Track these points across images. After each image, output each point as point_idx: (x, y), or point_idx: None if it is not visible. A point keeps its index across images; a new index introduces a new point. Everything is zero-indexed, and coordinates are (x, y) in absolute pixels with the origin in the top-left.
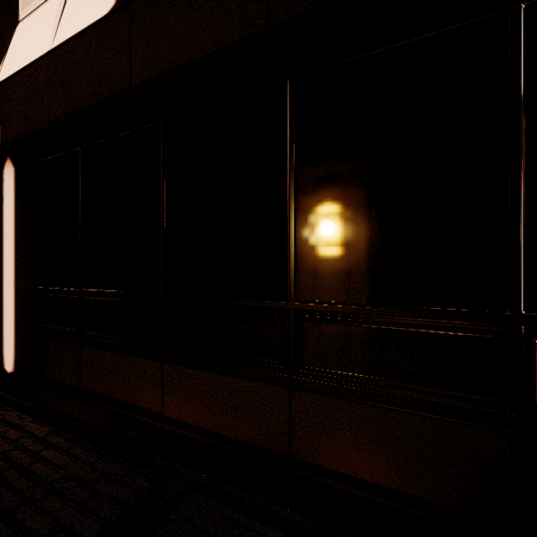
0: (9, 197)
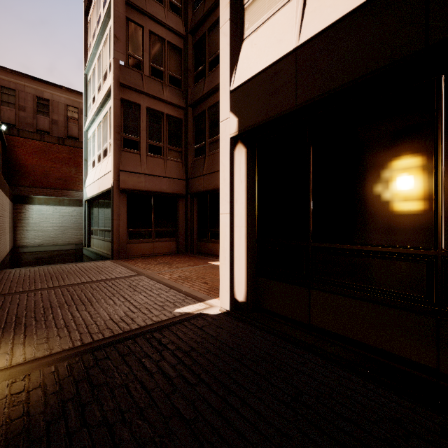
0: (240, 171)
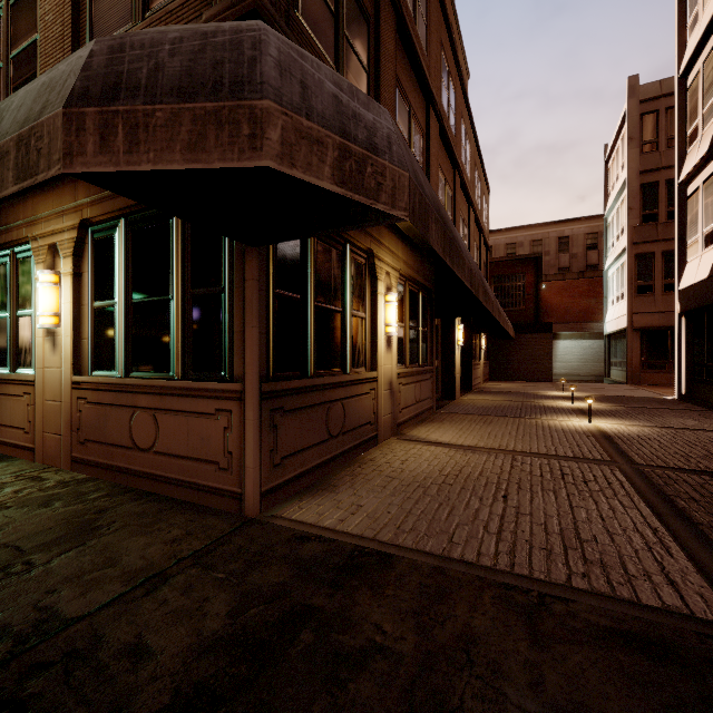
0: (683, 330)
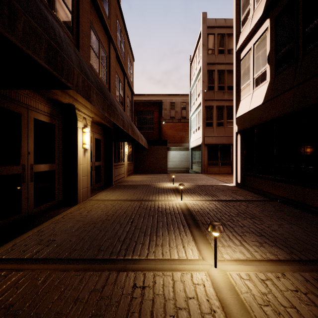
0: (239, 142)
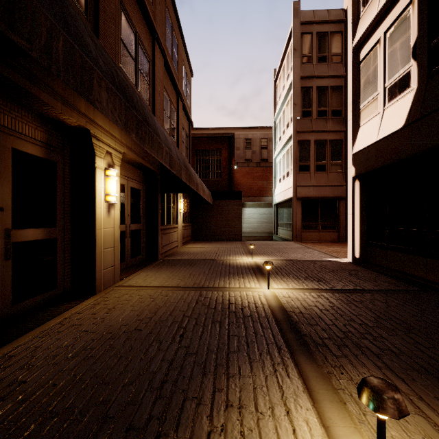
0: (357, 193)
